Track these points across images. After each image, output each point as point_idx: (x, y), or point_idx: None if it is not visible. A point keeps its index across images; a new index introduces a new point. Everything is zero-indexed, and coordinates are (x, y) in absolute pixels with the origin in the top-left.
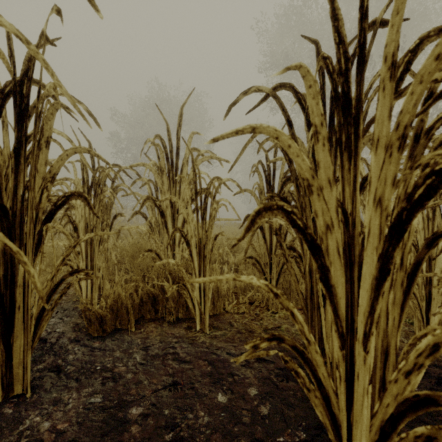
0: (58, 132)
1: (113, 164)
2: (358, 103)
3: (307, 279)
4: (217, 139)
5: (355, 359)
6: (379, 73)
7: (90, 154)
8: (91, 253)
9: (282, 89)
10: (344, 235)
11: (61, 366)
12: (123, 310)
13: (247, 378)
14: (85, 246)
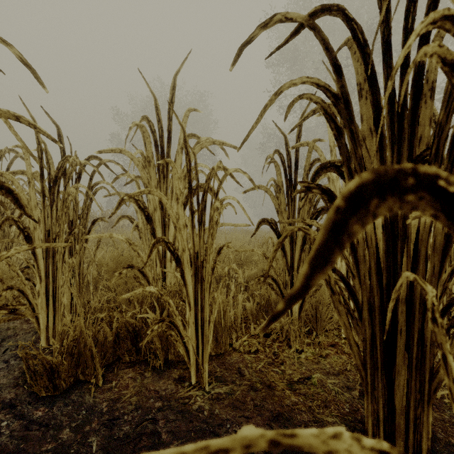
0: None
1: (91, 156)
2: None
3: (366, 321)
4: None
5: None
6: None
7: (20, 122)
8: (53, 270)
9: (326, 14)
10: None
11: None
12: (87, 355)
13: None
14: (46, 260)
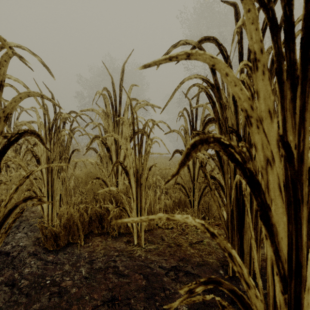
0: (14, 79)
1: (71, 111)
2: (309, 21)
3: (228, 205)
4: (149, 65)
5: (303, 309)
6: (300, 18)
7: (43, 98)
8: (51, 180)
9: (207, 41)
10: (286, 170)
11: (16, 280)
12: (75, 227)
13: (177, 293)
14: (47, 174)
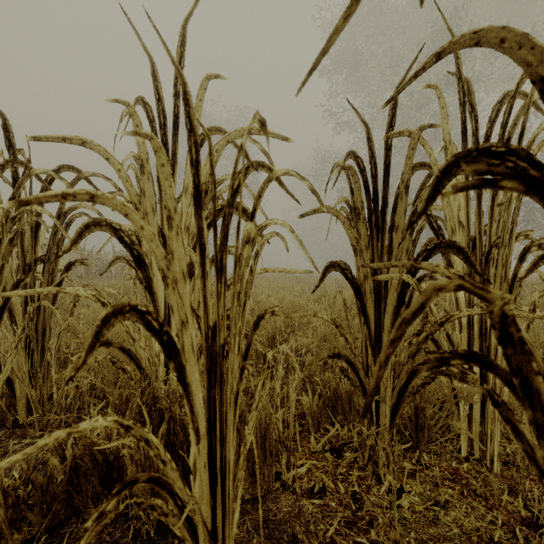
0: None
1: (64, 166)
2: None
3: None
4: None
5: None
6: None
7: None
8: None
9: None
10: None
11: None
12: (0, 525)
13: None
14: None
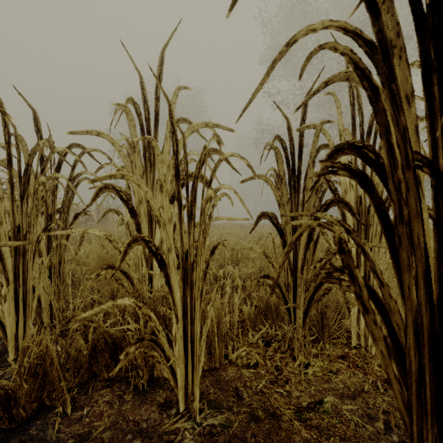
0: None
1: (73, 144)
2: None
3: (411, 350)
4: None
5: None
6: None
7: None
8: (24, 270)
9: None
10: None
11: None
12: (54, 376)
13: None
14: (14, 260)
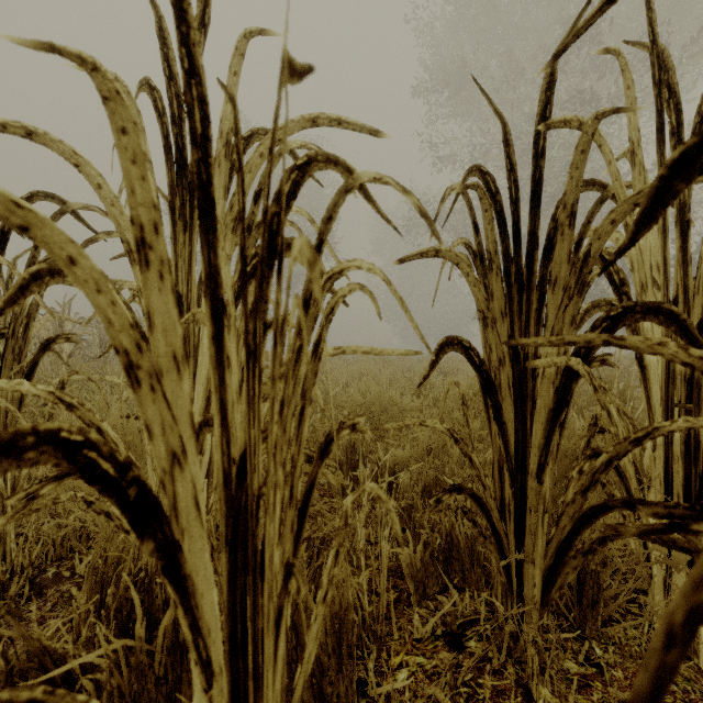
0: None
1: (38, 193)
2: None
3: None
4: None
5: None
6: None
7: None
8: None
9: None
10: None
11: None
12: None
13: None
14: None
